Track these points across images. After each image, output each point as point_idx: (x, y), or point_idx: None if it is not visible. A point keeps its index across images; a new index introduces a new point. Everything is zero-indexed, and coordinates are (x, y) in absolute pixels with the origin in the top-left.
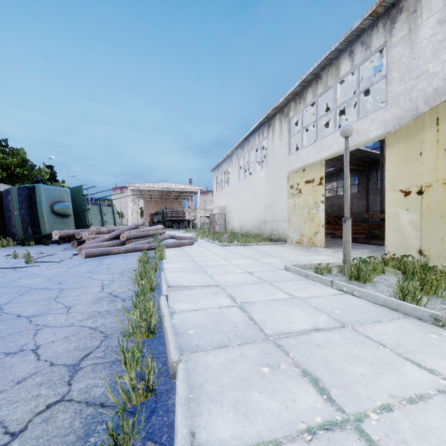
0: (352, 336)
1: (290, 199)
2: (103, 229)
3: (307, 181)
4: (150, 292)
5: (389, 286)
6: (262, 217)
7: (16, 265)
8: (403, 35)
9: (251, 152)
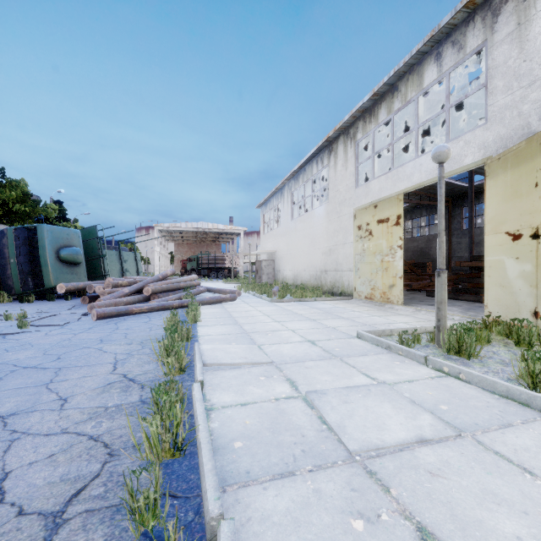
0: (478, 453)
1: (357, 243)
2: (122, 281)
3: (380, 220)
4: (179, 373)
5: (503, 364)
6: (321, 265)
7: (5, 331)
8: (509, 30)
9: (307, 185)
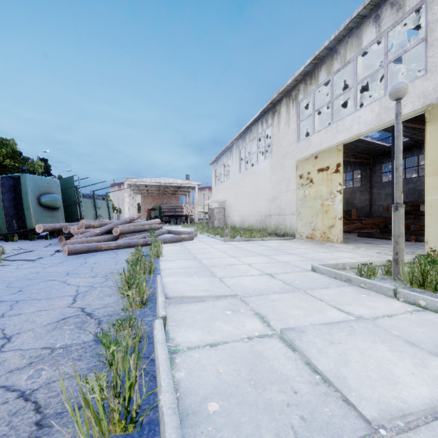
0: None
1: (299, 190)
2: (94, 223)
3: (320, 169)
4: (140, 307)
5: None
6: (266, 211)
7: None
8: None
9: (252, 144)
